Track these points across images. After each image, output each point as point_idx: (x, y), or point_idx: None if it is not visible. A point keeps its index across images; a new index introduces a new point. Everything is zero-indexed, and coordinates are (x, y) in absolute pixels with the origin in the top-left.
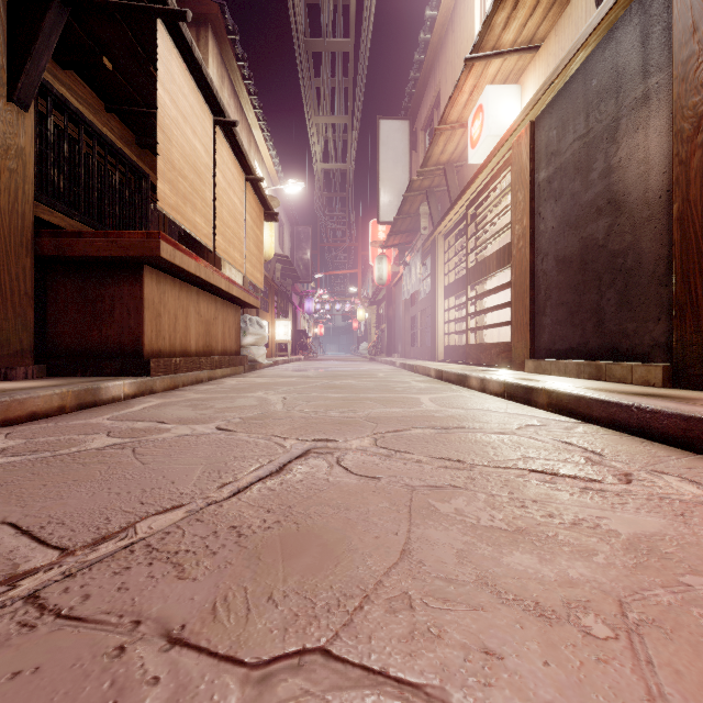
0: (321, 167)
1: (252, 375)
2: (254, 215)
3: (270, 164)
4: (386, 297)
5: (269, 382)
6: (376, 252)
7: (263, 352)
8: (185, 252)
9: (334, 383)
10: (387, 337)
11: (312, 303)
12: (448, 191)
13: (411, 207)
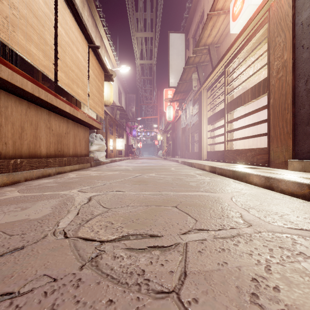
0: (139, 62)
1: (94, 168)
2: (96, 72)
3: (113, 60)
4: (171, 128)
5: (97, 176)
6: (167, 105)
7: (103, 154)
8: (17, 71)
9: (142, 177)
10: (172, 148)
11: (136, 132)
12: (211, 61)
13: (187, 76)
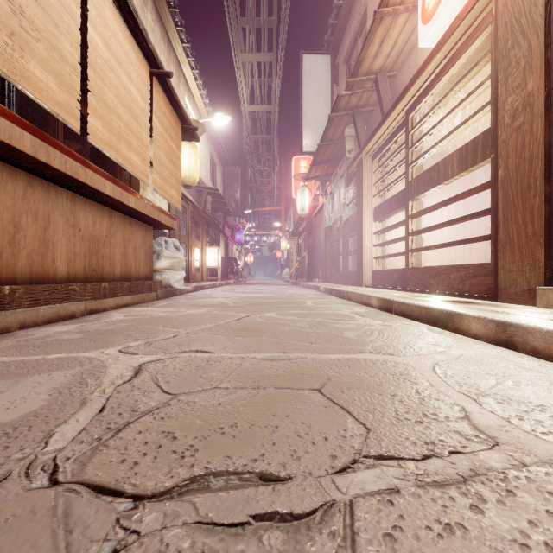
0: (248, 109)
1: (161, 303)
2: (166, 123)
3: (201, 104)
4: (306, 227)
5: (165, 317)
6: (298, 185)
7: (179, 276)
8: None
9: (251, 320)
10: (307, 264)
11: (242, 235)
12: (380, 103)
13: (335, 131)
